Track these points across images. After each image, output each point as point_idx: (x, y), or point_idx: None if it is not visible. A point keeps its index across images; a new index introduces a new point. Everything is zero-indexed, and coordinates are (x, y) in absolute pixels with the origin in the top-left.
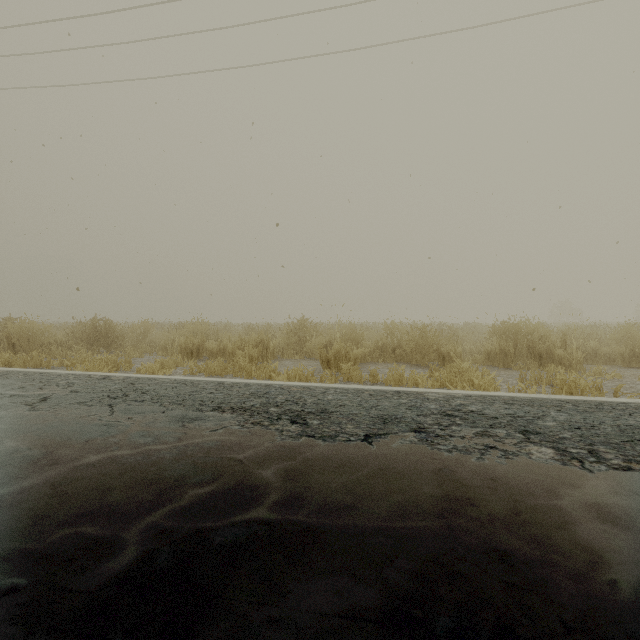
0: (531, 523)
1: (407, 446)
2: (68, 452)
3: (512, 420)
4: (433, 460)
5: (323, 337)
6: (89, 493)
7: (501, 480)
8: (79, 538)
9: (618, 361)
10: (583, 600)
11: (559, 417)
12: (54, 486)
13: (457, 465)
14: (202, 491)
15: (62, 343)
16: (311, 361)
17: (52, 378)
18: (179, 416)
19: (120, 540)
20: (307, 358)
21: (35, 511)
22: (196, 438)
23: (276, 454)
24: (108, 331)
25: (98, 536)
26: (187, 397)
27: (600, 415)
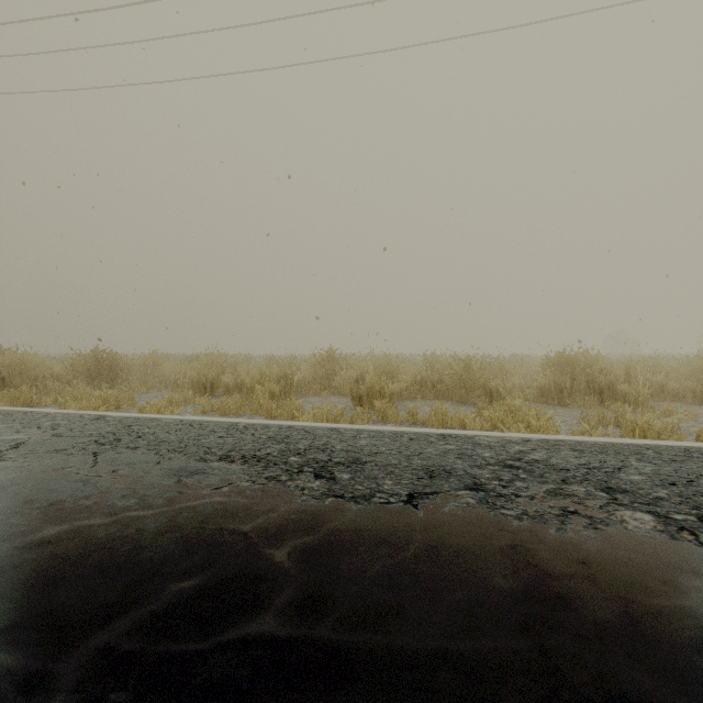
0: (659, 641)
1: (463, 511)
2: (21, 521)
3: (588, 473)
4: (500, 532)
5: (354, 370)
6: (28, 589)
7: (597, 564)
8: None
9: (687, 397)
10: None
11: (644, 468)
12: None
13: (533, 540)
14: (187, 585)
15: (59, 377)
16: (340, 397)
17: (36, 418)
18: (176, 468)
19: (48, 679)
20: (336, 394)
21: None
22: (192, 500)
23: (294, 524)
24: (111, 364)
25: (17, 671)
26: (191, 443)
27: (693, 465)
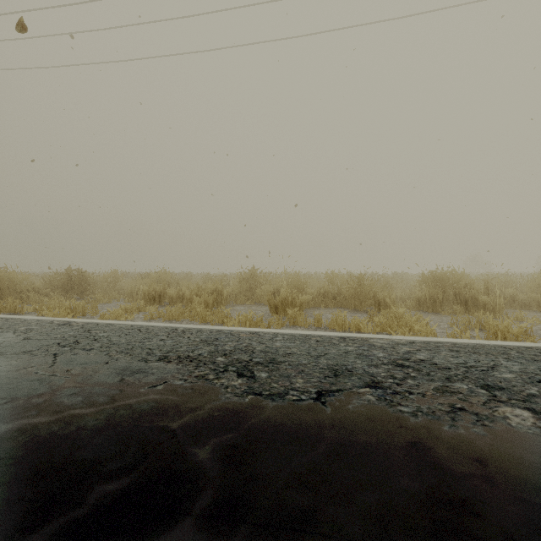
0: None
1: (365, 408)
2: None
3: (467, 371)
4: (399, 429)
5: (271, 285)
6: None
7: (491, 463)
8: None
9: (533, 306)
10: None
11: (513, 367)
12: None
13: (430, 437)
14: (113, 488)
15: (40, 290)
16: (261, 306)
17: (14, 324)
18: (121, 368)
19: None
20: (257, 304)
21: None
22: (131, 397)
23: (217, 421)
24: (81, 280)
25: None
26: (137, 345)
27: None
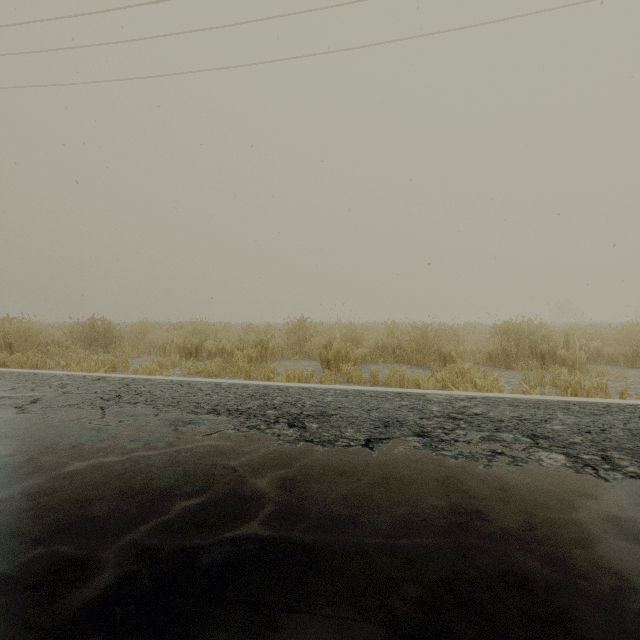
0: (548, 540)
1: (410, 452)
2: (52, 459)
3: (519, 423)
4: (438, 467)
5: (323, 337)
6: (69, 505)
7: (512, 490)
8: (52, 559)
9: (621, 361)
10: (615, 635)
11: (567, 420)
12: (32, 497)
13: (464, 473)
14: (191, 503)
15: (60, 343)
16: (311, 361)
17: (46, 379)
18: (172, 419)
19: (97, 561)
20: (307, 358)
21: (7, 526)
22: (188, 443)
23: (272, 461)
24: (106, 331)
25: (73, 556)
26: (182, 399)
27: (609, 418)
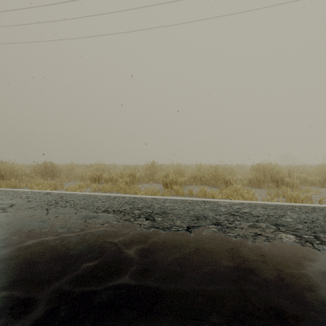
0: (291, 286)
1: (211, 234)
2: (17, 238)
3: (268, 217)
4: (227, 243)
5: (164, 171)
6: (23, 266)
7: (268, 256)
8: (9, 299)
9: (317, 184)
10: None
11: (293, 216)
12: (3, 261)
13: (241, 246)
14: (91, 264)
15: (28, 175)
16: (157, 184)
17: (19, 193)
18: (84, 215)
19: (34, 301)
20: (155, 182)
21: None
22: (92, 229)
23: (136, 239)
24: (52, 168)
25: (21, 298)
26: (90, 204)
27: (315, 214)
